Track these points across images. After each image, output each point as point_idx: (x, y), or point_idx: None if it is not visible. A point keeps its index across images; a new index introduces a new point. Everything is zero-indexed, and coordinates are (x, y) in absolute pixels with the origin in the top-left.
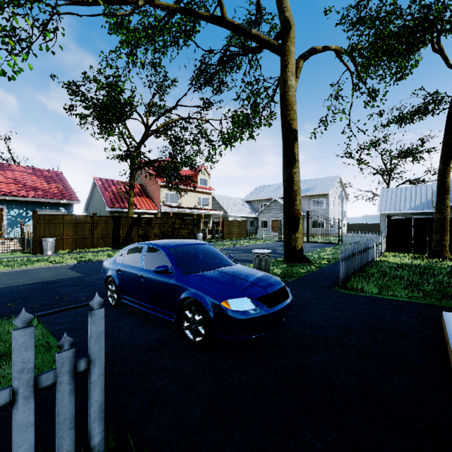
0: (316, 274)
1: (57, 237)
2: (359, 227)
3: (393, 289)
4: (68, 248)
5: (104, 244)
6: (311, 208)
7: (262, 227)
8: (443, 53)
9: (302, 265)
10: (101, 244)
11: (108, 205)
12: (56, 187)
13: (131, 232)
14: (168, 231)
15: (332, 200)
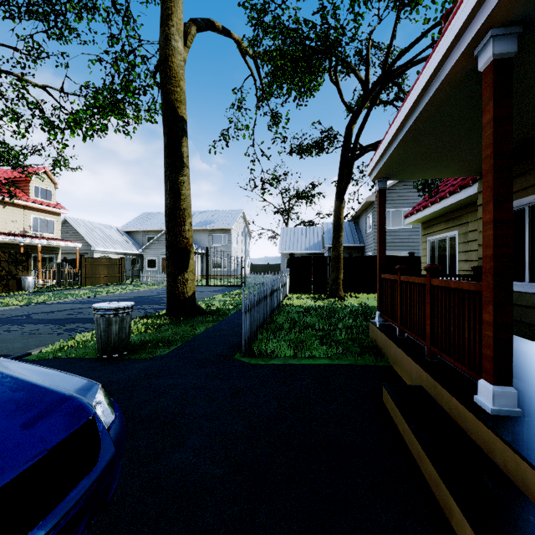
0: (211, 333)
1: None
2: (262, 268)
3: (309, 346)
4: None
5: None
6: (213, 245)
7: (149, 268)
8: (338, 85)
9: (193, 321)
10: None
11: None
12: None
13: None
14: None
15: (236, 237)
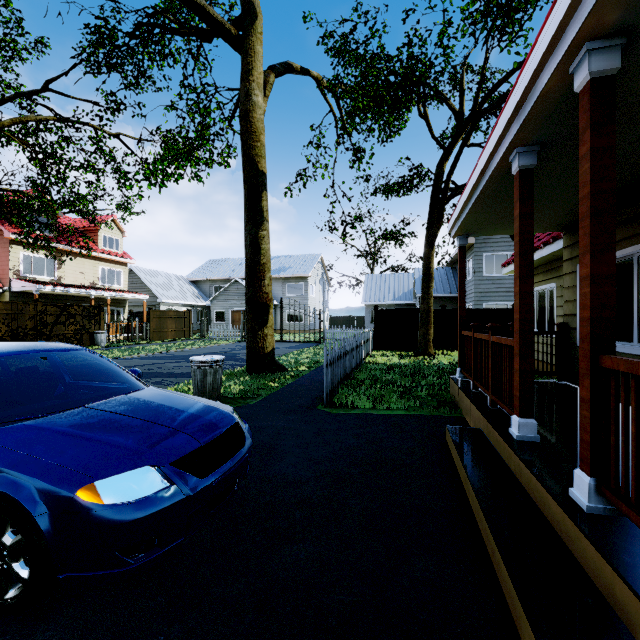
0: (293, 387)
1: None
2: (343, 321)
3: (388, 399)
4: None
5: None
6: (287, 295)
7: (217, 321)
8: (428, 120)
9: (273, 376)
10: None
11: None
12: None
13: None
14: (27, 328)
15: (313, 286)
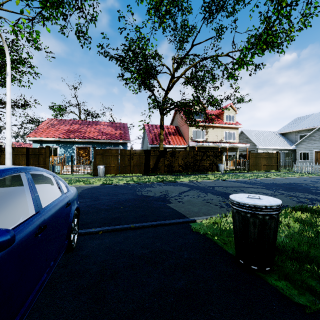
0: None
1: (107, 165)
2: None
3: None
4: (114, 173)
5: (138, 171)
6: None
7: (300, 160)
8: None
9: None
10: (136, 171)
11: (149, 143)
12: (119, 132)
13: (159, 162)
14: (190, 162)
15: None
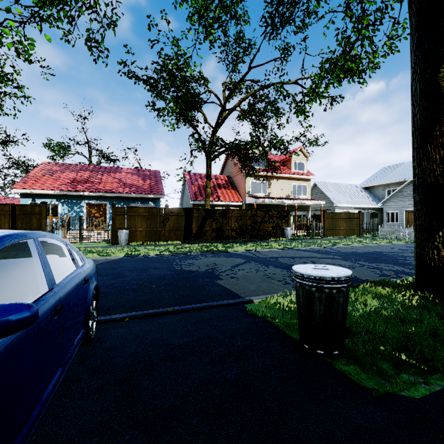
0: None
1: (132, 229)
2: None
3: None
4: (141, 241)
5: (176, 237)
6: None
7: (388, 222)
8: None
9: None
10: (173, 237)
11: (191, 198)
12: (148, 183)
13: (204, 225)
14: (247, 225)
15: None
